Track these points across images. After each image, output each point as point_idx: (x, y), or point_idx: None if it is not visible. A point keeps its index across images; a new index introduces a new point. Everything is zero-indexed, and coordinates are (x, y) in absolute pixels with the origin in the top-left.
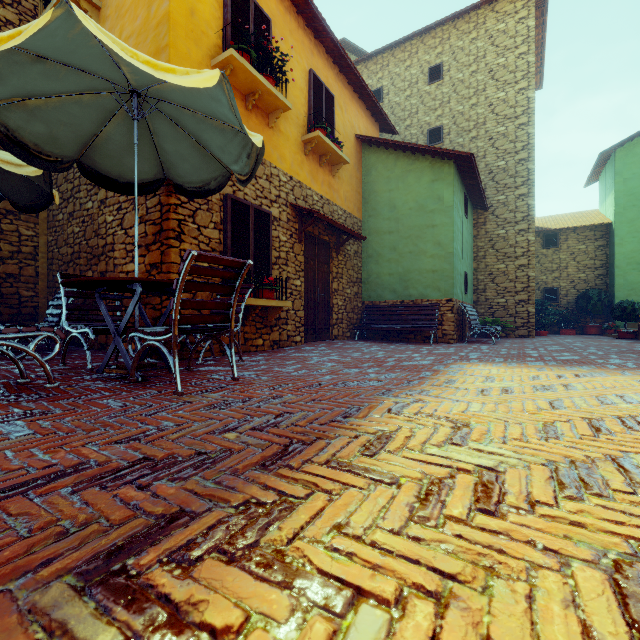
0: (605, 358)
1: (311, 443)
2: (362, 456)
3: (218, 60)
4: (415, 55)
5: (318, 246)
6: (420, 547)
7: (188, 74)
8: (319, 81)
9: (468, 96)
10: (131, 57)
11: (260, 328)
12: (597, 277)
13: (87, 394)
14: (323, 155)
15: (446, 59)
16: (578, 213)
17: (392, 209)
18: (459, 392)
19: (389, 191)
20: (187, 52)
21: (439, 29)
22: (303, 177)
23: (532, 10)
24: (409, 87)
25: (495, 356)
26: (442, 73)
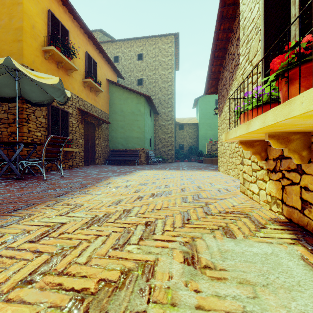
0: (183, 168)
1: (92, 185)
2: (104, 185)
3: (45, 48)
4: (132, 47)
5: (89, 125)
6: (112, 191)
7: (48, 79)
8: (90, 56)
9: (152, 69)
10: (29, 73)
11: (64, 160)
12: (194, 141)
13: (3, 183)
14: (92, 87)
15: (144, 52)
16: (190, 118)
17: (122, 111)
18: (134, 176)
19: (120, 104)
20: (31, 43)
21: (142, 39)
22: (83, 96)
23: (173, 44)
24: (130, 59)
25: (154, 168)
26: (143, 57)
